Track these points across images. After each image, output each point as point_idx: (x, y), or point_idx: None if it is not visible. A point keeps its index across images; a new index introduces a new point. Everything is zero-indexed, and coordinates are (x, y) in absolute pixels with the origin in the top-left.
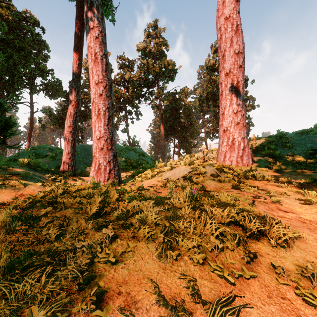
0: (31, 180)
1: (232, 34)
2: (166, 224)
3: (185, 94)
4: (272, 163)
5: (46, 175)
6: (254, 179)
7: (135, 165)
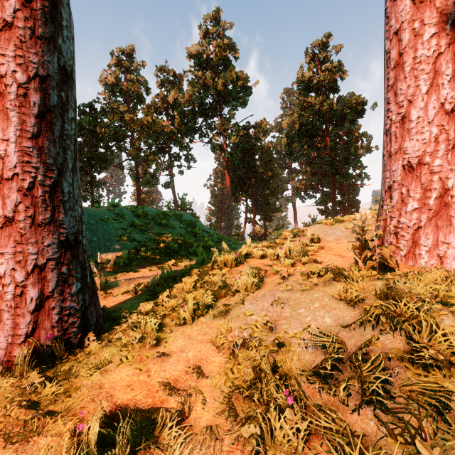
0: None
1: None
2: None
3: (263, 131)
4: None
5: None
6: None
7: (175, 248)
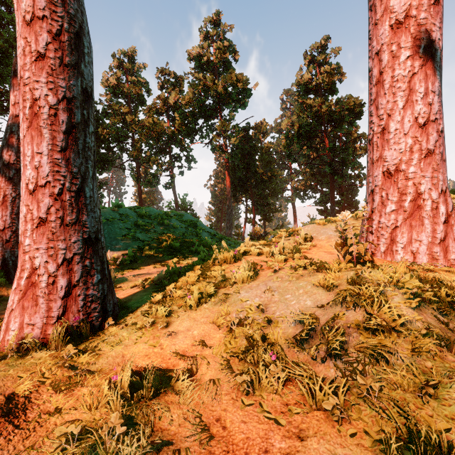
0: None
1: None
2: None
3: (263, 132)
4: None
5: None
6: None
7: (178, 247)
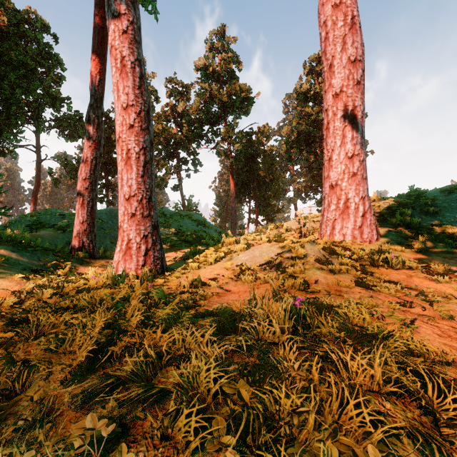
0: (10, 268)
1: (344, 31)
2: (244, 394)
3: (266, 135)
4: (410, 239)
5: (42, 258)
6: (387, 266)
7: (191, 240)
